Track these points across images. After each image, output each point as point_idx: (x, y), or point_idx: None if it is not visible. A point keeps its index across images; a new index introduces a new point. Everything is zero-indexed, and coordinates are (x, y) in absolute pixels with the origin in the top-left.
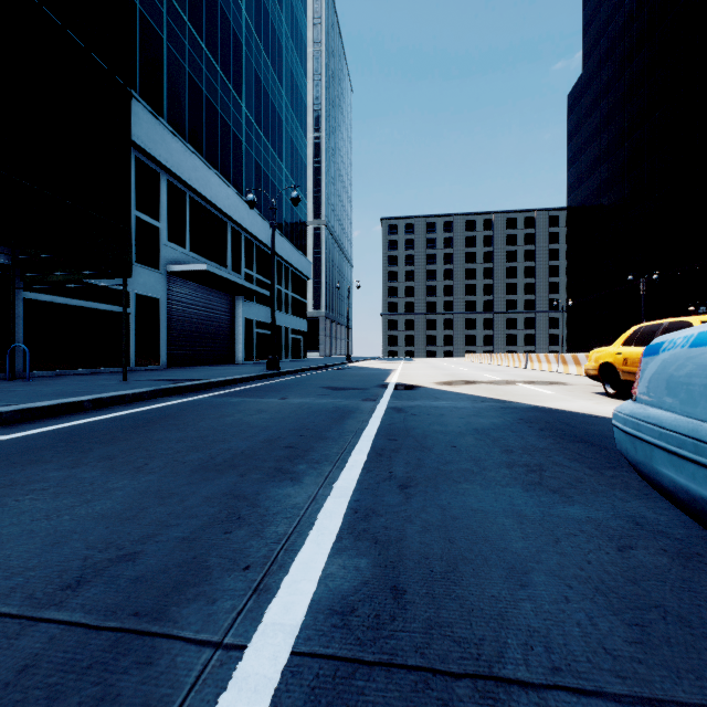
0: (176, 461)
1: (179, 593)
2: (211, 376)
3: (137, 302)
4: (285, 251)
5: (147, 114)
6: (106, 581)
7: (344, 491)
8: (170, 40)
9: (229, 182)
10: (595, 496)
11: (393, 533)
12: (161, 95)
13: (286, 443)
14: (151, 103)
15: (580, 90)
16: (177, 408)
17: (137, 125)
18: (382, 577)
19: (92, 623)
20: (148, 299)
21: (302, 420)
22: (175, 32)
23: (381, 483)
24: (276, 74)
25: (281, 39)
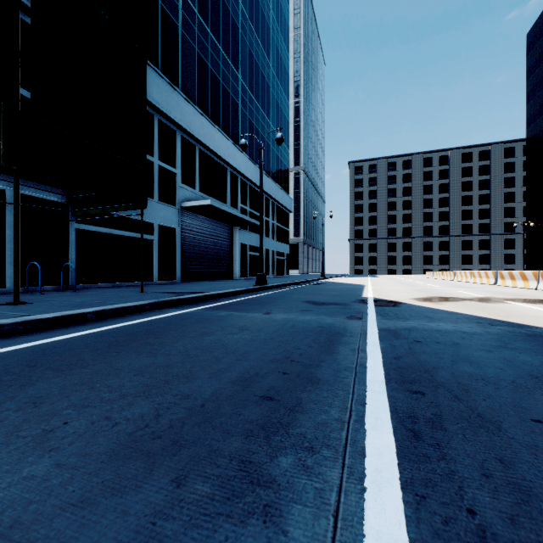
0: (106, 419)
1: None
2: (210, 289)
3: (159, 231)
4: (272, 190)
5: (166, 85)
6: None
7: None
8: (184, 27)
9: (228, 137)
10: None
11: None
12: (177, 70)
13: (264, 388)
14: (170, 77)
15: (541, 26)
16: (167, 321)
17: (158, 93)
18: None
19: None
20: (167, 229)
21: (285, 344)
22: (187, 21)
23: None
24: (265, 50)
25: (268, 22)
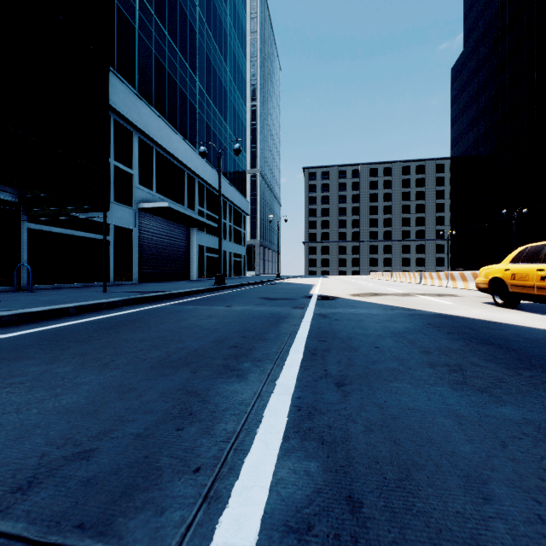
0: (138, 358)
1: (127, 500)
2: (171, 289)
3: (115, 231)
4: (229, 193)
5: (123, 86)
6: (57, 483)
7: (285, 388)
8: (141, 28)
9: (186, 139)
10: (523, 396)
11: (338, 432)
12: (134, 71)
13: (232, 343)
14: (126, 77)
15: (462, 63)
16: (143, 313)
17: (115, 94)
18: (335, 484)
19: (33, 537)
20: (124, 230)
21: (244, 324)
22: (144, 22)
23: (319, 380)
24: (222, 55)
25: (226, 28)
